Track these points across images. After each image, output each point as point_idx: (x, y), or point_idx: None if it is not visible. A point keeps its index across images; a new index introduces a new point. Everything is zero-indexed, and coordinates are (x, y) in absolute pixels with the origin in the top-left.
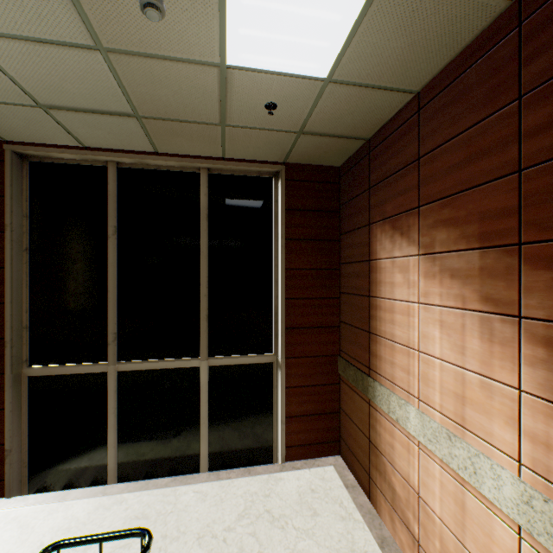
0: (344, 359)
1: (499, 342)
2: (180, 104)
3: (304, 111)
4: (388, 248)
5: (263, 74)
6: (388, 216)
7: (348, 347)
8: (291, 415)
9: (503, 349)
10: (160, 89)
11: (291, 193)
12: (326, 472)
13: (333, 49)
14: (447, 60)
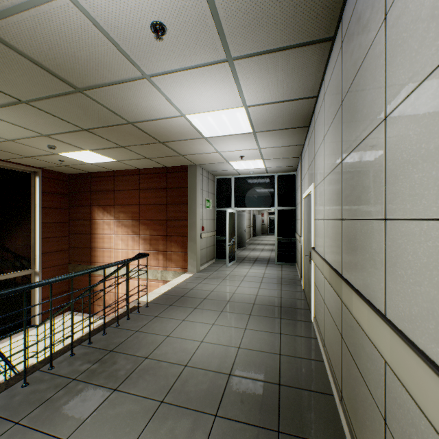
0: (74, 264)
1: (136, 241)
2: (17, 150)
3: (74, 164)
4: (102, 216)
5: (70, 158)
6: (102, 205)
7: (77, 258)
8: (45, 298)
9: (137, 242)
10: (16, 147)
11: (45, 184)
12: (67, 317)
13: (97, 162)
14: (124, 169)
